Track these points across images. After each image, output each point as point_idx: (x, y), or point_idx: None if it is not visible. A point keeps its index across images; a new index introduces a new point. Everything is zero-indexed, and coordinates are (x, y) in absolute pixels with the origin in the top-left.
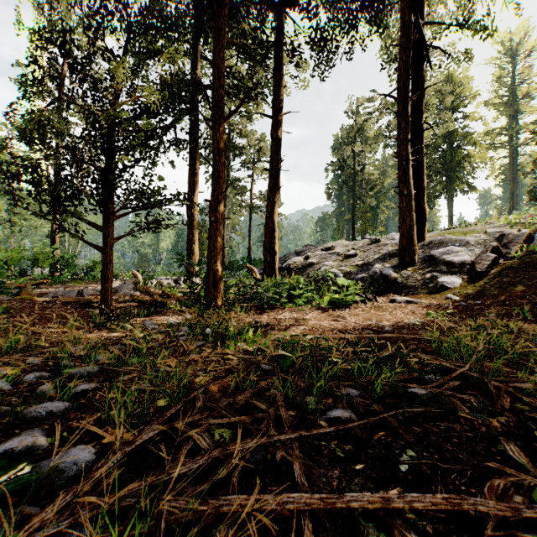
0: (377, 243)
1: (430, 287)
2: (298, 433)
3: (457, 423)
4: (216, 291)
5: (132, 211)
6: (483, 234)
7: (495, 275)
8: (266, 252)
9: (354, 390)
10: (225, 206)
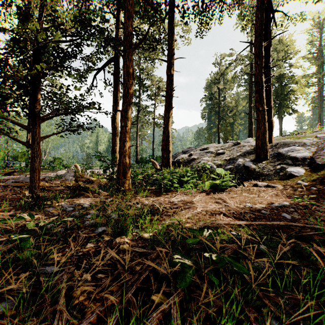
0: (238, 145)
1: (281, 175)
2: None
3: None
4: (125, 178)
5: (55, 115)
6: (314, 138)
7: None
8: (163, 151)
9: None
10: (138, 123)
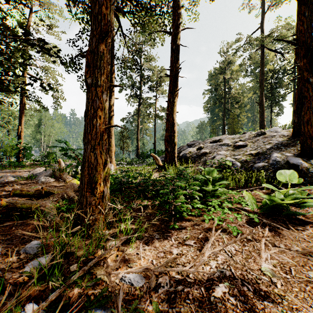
0: (263, 135)
1: None
2: None
3: None
4: (93, 196)
5: None
6: None
7: None
8: (167, 144)
9: None
10: (139, 116)
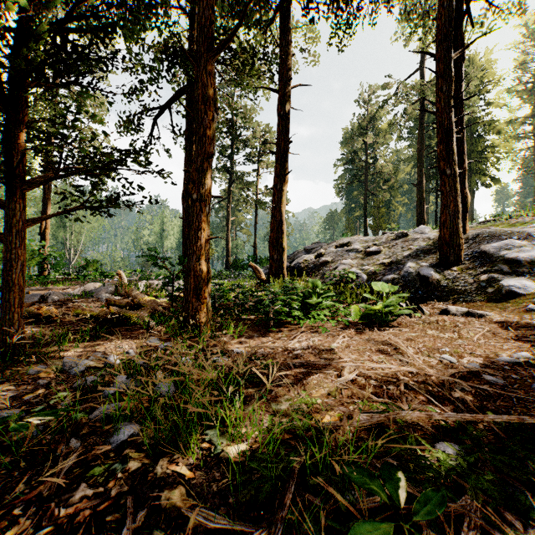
0: (405, 238)
1: (490, 292)
2: None
3: None
4: (198, 301)
5: (55, 175)
6: None
7: None
8: (272, 249)
9: None
10: (229, 202)
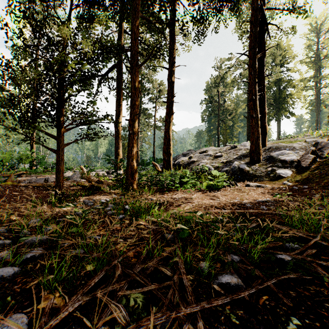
0: (235, 148)
1: (271, 176)
2: (201, 305)
3: (322, 287)
4: (132, 179)
5: (76, 126)
6: (304, 142)
7: (315, 169)
8: (164, 154)
9: (236, 256)
10: (138, 126)
